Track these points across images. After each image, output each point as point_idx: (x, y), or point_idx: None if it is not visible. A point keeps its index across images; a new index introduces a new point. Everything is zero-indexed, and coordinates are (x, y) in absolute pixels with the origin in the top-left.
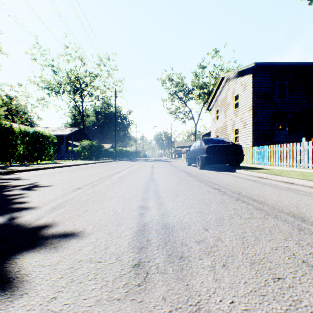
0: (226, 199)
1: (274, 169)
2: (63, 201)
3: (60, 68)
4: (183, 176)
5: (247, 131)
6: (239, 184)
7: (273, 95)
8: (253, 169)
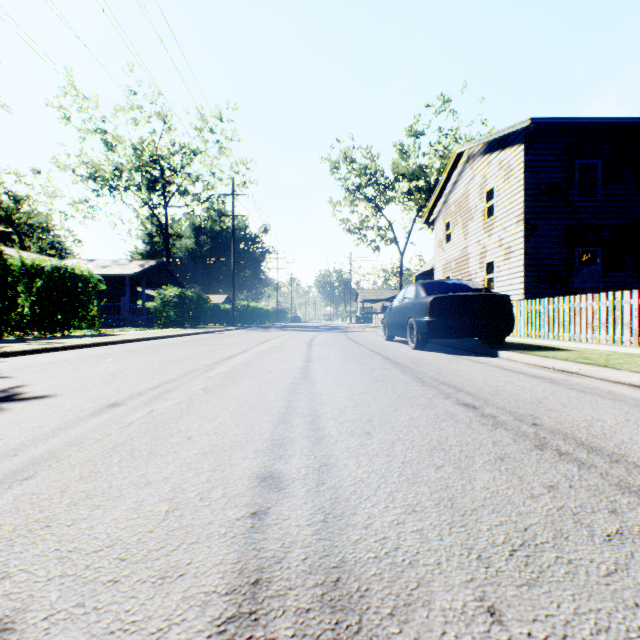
0: (508, 444)
1: (584, 350)
2: (41, 454)
3: (120, 137)
4: (379, 369)
5: (514, 266)
6: (522, 390)
7: (570, 188)
8: (537, 351)
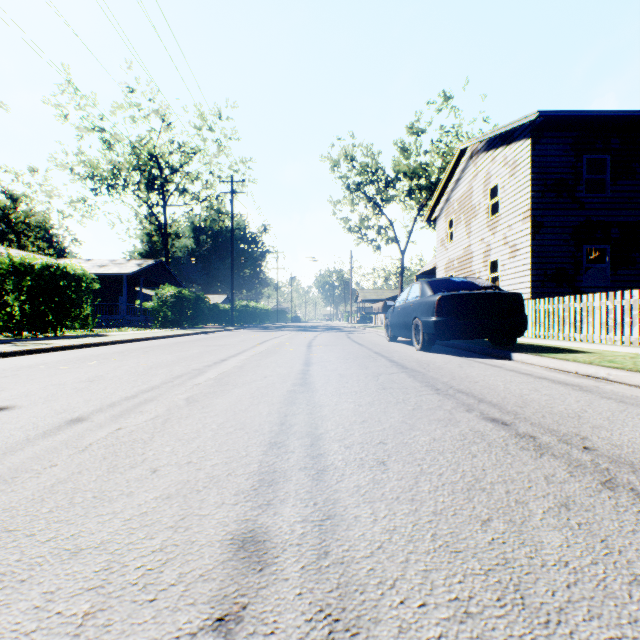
0: (565, 480)
1: (603, 352)
2: None
3: (118, 135)
4: (385, 373)
5: (520, 264)
6: (552, 400)
7: (578, 184)
8: (554, 353)
